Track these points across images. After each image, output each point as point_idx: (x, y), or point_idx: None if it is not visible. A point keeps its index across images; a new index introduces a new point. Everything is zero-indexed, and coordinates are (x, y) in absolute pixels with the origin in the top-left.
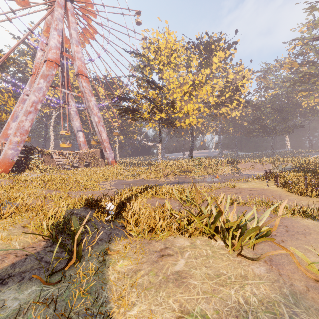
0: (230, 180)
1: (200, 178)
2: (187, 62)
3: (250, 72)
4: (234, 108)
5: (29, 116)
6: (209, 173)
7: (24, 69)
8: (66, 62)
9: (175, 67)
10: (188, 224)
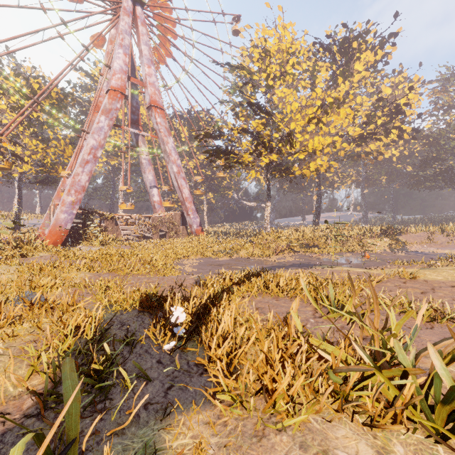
0: (394, 263)
1: (335, 258)
2: (311, 75)
3: (419, 82)
4: (390, 143)
5: (86, 167)
6: (349, 249)
7: (88, 109)
8: (135, 91)
9: (293, 79)
10: (357, 384)
